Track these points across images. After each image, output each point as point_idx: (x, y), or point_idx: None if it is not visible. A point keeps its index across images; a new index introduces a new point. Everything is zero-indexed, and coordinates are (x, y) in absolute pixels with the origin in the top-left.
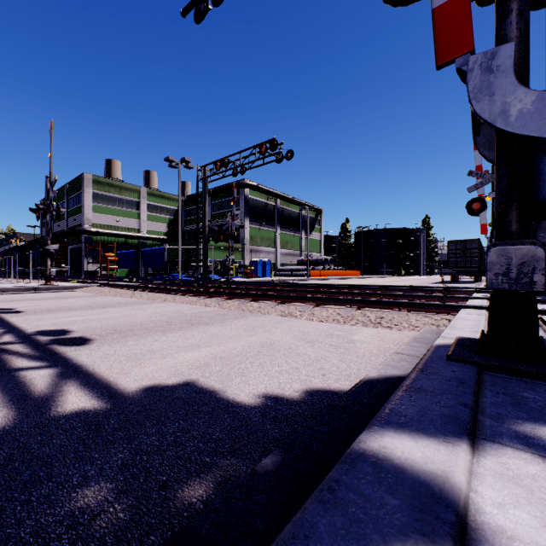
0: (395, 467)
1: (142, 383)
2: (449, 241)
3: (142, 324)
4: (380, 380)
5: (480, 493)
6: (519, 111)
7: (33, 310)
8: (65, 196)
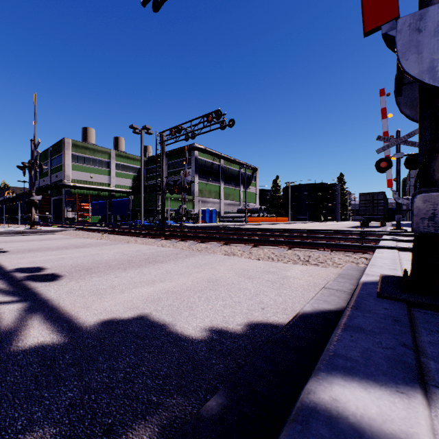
0: (352, 427)
1: (100, 317)
2: (360, 193)
3: (107, 262)
4: (314, 314)
5: None
6: None
7: (17, 250)
8: (49, 157)
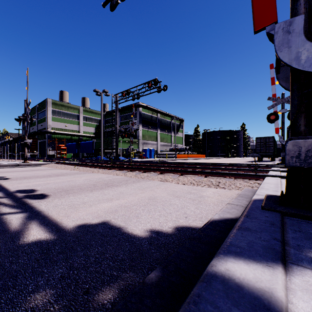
0: (237, 284)
1: (77, 222)
2: (256, 137)
3: (79, 186)
4: (220, 220)
5: (295, 304)
6: (307, 57)
7: (16, 178)
8: (36, 112)
